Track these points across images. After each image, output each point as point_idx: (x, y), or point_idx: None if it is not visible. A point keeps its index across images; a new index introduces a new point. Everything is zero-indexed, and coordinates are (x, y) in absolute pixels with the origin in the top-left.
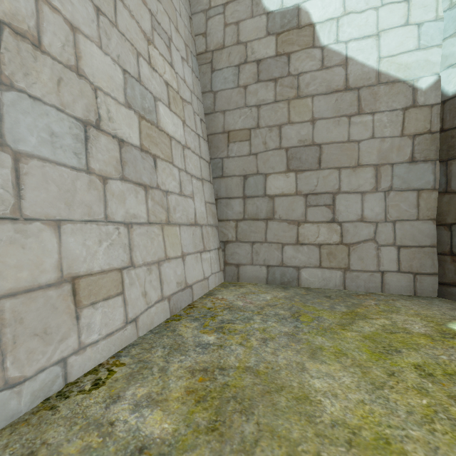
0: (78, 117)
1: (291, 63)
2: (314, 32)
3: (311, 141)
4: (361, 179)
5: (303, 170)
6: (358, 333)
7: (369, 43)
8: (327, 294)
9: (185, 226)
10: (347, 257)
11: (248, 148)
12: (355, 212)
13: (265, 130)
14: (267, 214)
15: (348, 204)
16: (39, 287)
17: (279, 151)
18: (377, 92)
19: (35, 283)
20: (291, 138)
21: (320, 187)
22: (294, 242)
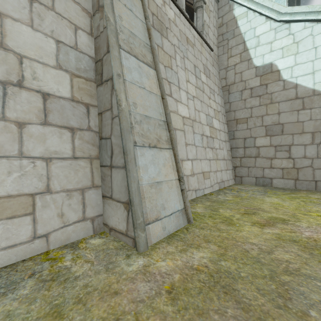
0: (201, 134)
1: (267, 88)
2: (279, 74)
3: (277, 122)
4: (304, 139)
5: (274, 135)
6: (288, 196)
7: (308, 77)
8: (284, 189)
9: (221, 160)
10: (296, 174)
11: (246, 126)
12: (301, 154)
13: (254, 118)
14: (255, 154)
15: (297, 150)
16: (200, 173)
17: (262, 127)
18: (313, 99)
19: (199, 172)
20: (267, 121)
21: (283, 142)
22: (269, 167)
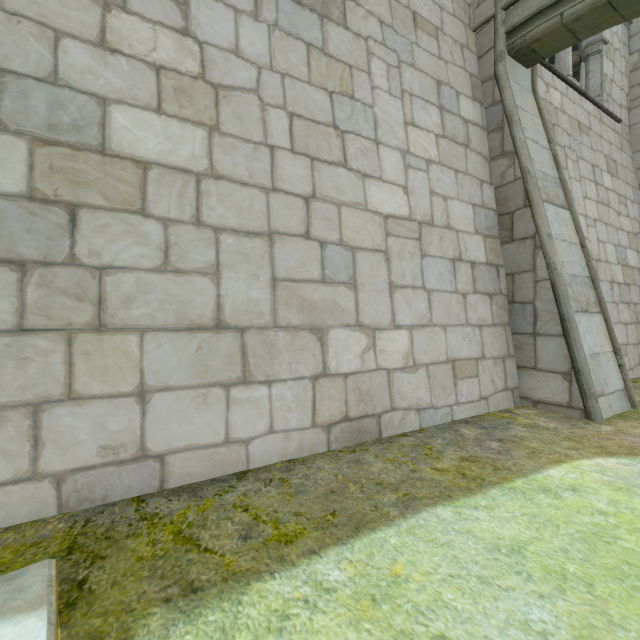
0: (609, 281)
1: None
2: None
3: None
4: None
5: None
6: None
7: None
8: None
9: None
10: None
11: None
12: None
13: None
14: None
15: None
16: None
17: None
18: None
19: None
20: None
21: None
22: None
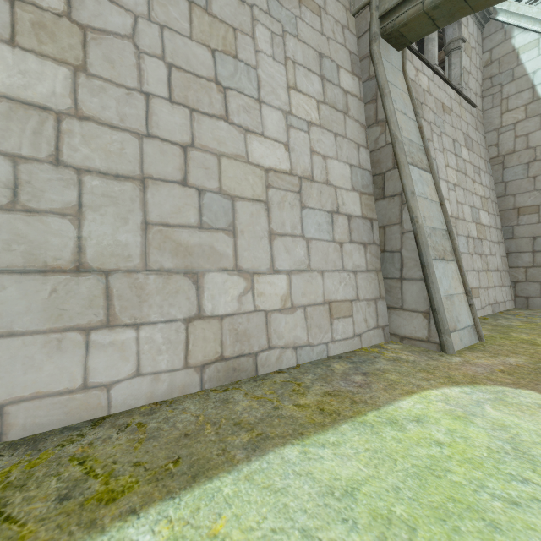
0: (466, 236)
1: None
2: None
3: None
4: None
5: None
6: None
7: None
8: None
9: (493, 272)
10: None
11: (537, 218)
12: None
13: None
14: None
15: None
16: None
17: None
18: None
19: None
20: None
21: None
22: None
